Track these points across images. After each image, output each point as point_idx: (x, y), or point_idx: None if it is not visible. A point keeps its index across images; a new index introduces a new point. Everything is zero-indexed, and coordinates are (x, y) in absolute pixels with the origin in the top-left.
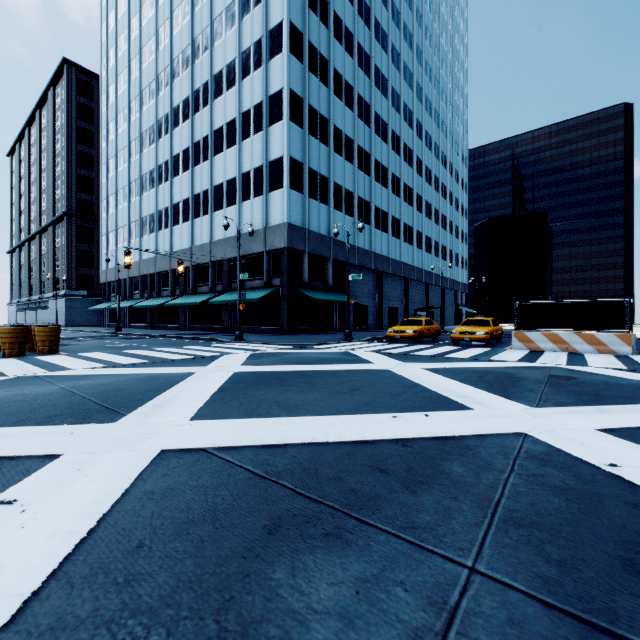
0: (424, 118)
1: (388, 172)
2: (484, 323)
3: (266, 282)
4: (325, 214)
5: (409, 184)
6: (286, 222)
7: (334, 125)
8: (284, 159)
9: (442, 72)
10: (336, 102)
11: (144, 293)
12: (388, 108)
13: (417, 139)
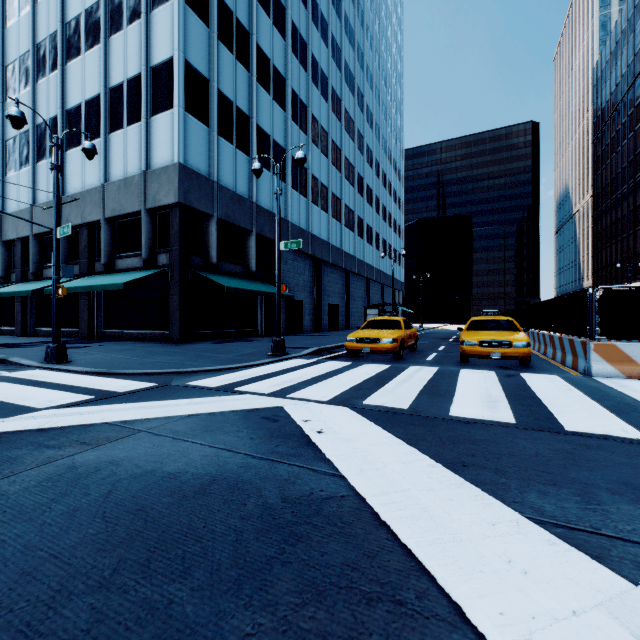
0: (366, 89)
1: (328, 137)
2: (507, 325)
3: (146, 259)
4: (245, 167)
5: (350, 160)
6: (178, 162)
7: (258, 45)
8: (174, 60)
9: (382, 47)
10: (261, 15)
11: None
12: (328, 58)
13: (359, 110)
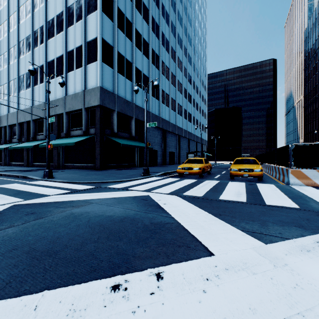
0: (188, 46)
1: (169, 70)
2: (252, 161)
3: (85, 131)
4: (130, 87)
5: (180, 81)
6: (99, 86)
7: (136, 29)
8: (98, 39)
9: (196, 25)
10: (137, 14)
11: (0, 140)
12: (169, 32)
13: (184, 56)
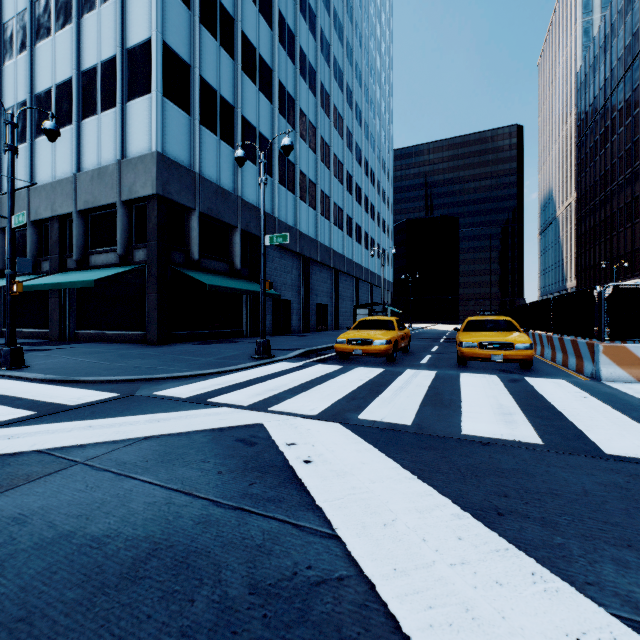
0: (354, 85)
1: (316, 133)
2: (506, 326)
3: (122, 255)
4: (229, 160)
5: (339, 157)
6: (155, 151)
7: (244, 33)
8: (152, 42)
9: (371, 45)
10: (247, 1)
11: None
12: (316, 52)
13: (347, 107)
